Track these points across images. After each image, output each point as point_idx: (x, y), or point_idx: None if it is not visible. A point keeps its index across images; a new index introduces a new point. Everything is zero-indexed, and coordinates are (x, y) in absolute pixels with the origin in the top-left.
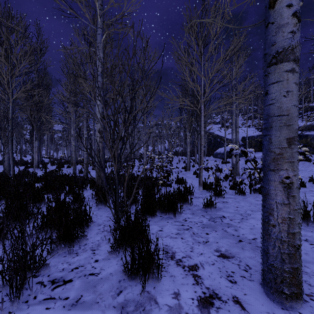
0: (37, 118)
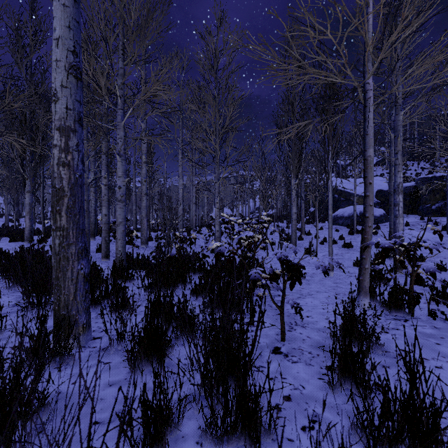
0: None
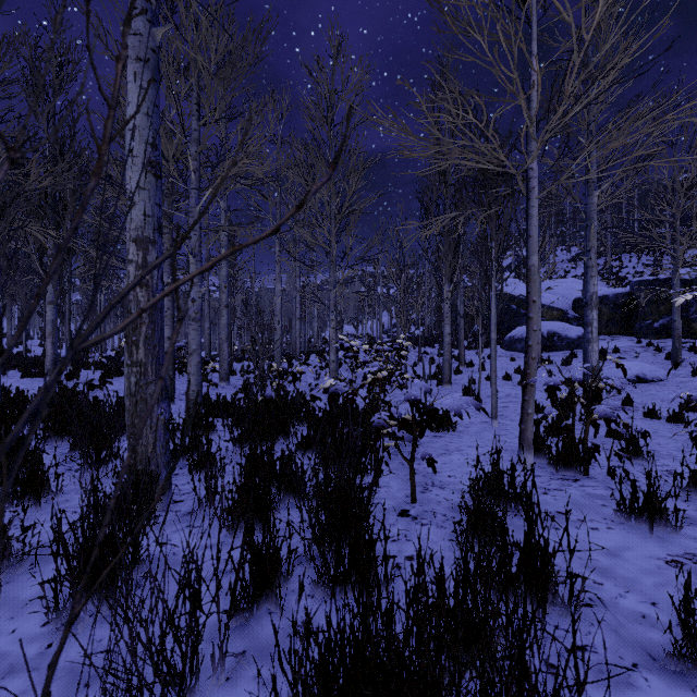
0: (5, 231)
